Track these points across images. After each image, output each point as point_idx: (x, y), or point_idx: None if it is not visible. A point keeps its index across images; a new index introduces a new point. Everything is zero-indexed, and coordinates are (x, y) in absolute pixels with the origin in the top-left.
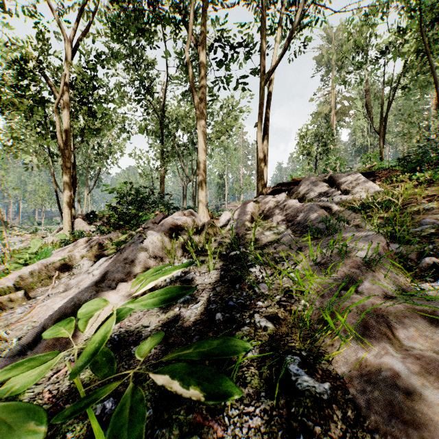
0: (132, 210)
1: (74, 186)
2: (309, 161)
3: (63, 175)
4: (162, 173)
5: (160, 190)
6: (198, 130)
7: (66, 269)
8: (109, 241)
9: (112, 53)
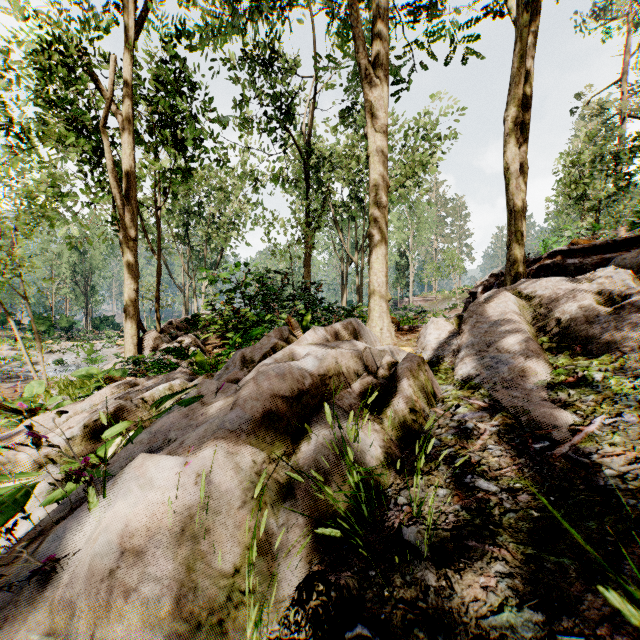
0: (247, 313)
1: (158, 273)
2: (582, 212)
3: (123, 252)
4: (307, 249)
5: (304, 277)
6: (369, 140)
7: None
8: (142, 403)
9: (211, 30)
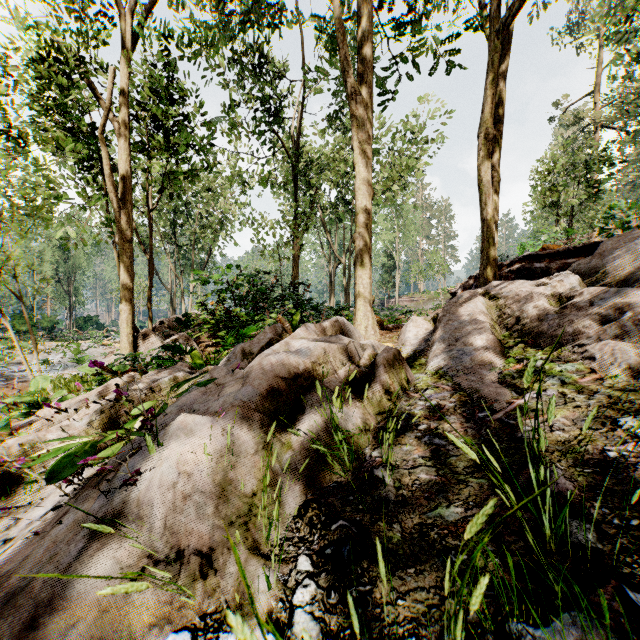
0: (239, 312)
1: (150, 273)
2: (557, 217)
3: (119, 253)
4: (296, 251)
5: (293, 277)
6: (355, 151)
7: (5, 489)
8: (151, 392)
9: (204, 40)
